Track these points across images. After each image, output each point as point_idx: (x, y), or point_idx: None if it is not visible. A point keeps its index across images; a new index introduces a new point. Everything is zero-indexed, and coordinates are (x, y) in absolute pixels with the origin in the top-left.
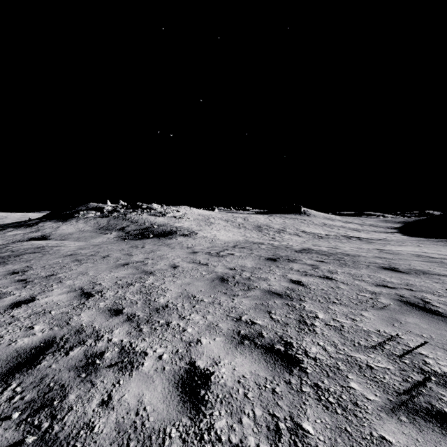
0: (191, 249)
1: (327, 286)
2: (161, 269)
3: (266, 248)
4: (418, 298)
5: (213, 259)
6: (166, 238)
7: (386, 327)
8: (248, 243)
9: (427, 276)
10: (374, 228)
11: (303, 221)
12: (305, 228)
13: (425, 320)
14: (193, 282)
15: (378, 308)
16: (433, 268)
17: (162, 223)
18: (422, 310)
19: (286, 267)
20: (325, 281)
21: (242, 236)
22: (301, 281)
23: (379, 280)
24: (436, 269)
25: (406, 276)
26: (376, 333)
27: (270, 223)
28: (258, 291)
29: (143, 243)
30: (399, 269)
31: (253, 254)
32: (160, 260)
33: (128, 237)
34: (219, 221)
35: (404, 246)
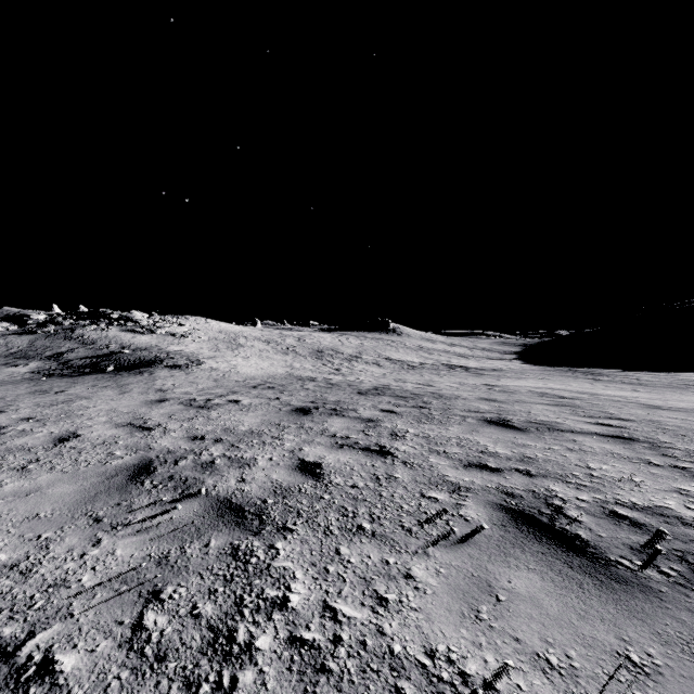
0: (161, 394)
1: (369, 474)
2: (20, 447)
3: (313, 387)
4: (540, 497)
5: (182, 415)
6: (132, 373)
7: (458, 627)
8: (290, 379)
9: (554, 437)
10: (487, 353)
11: (391, 342)
12: (392, 354)
13: (554, 577)
14: (50, 485)
15: (455, 541)
16: (563, 418)
17: (144, 346)
18: (547, 538)
19: (316, 429)
20: (371, 462)
21: (285, 367)
22: (320, 465)
23: (475, 451)
24: (567, 419)
25: (521, 439)
26: (422, 670)
27: (339, 346)
28: (196, 505)
29: (72, 383)
30: (512, 423)
31: (276, 401)
32: (53, 423)
33: (59, 371)
34: (254, 342)
35: (525, 379)
